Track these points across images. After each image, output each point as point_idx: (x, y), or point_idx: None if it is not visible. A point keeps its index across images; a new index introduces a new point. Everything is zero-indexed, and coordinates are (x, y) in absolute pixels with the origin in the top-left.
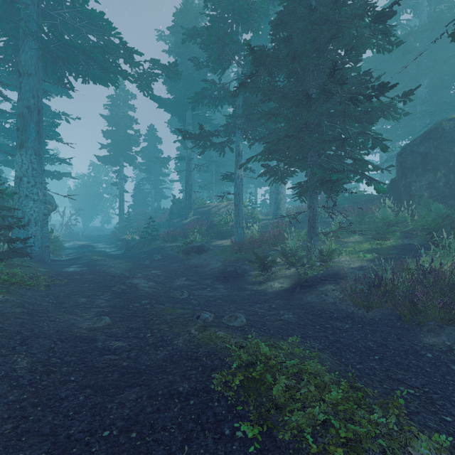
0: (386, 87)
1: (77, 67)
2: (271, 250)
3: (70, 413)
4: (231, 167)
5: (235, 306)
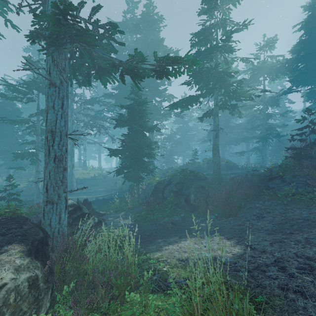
0: None
1: None
2: None
3: None
4: None
5: None
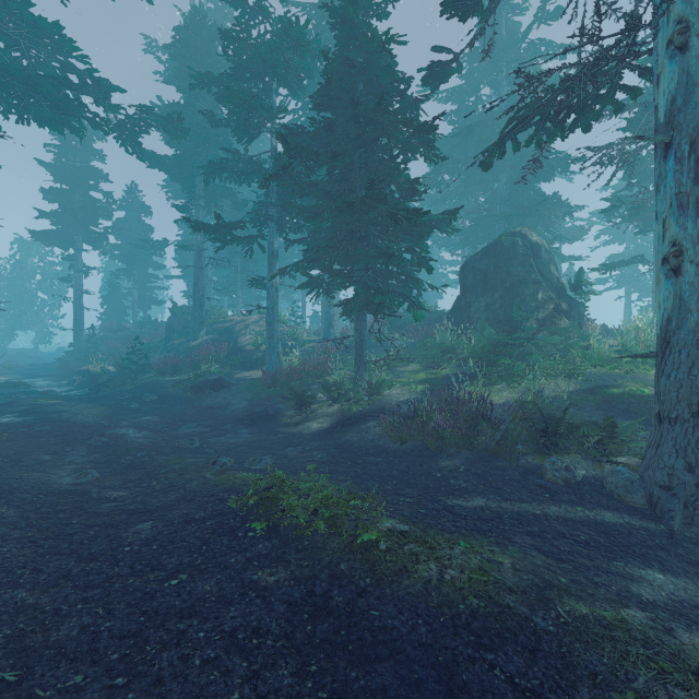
0: (419, 212)
1: (10, 99)
2: (315, 383)
3: (85, 542)
4: (266, 262)
5: (262, 451)
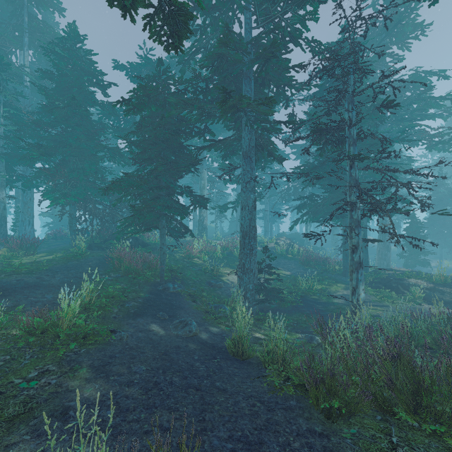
0: None
1: None
2: None
3: None
4: None
5: None
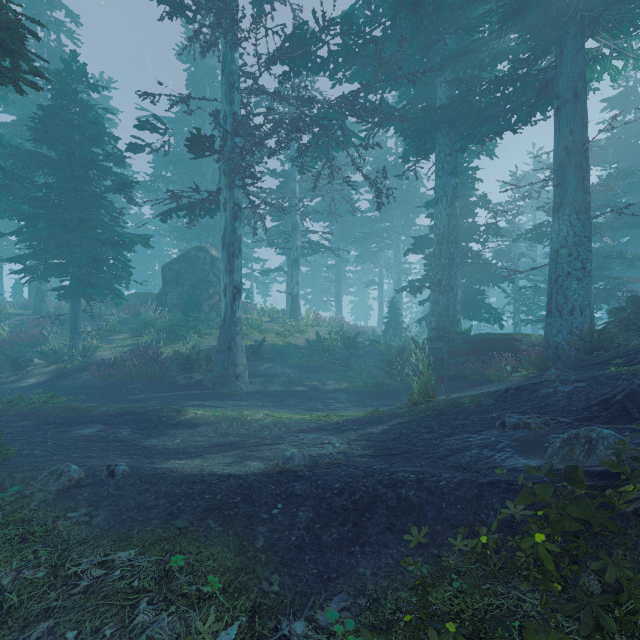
0: (118, 244)
1: None
2: (29, 352)
3: None
4: None
5: None
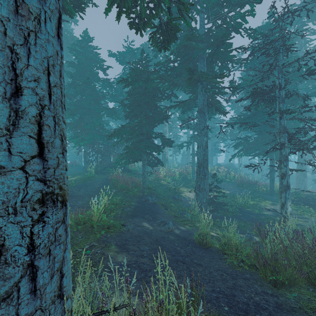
0: None
1: None
2: None
3: None
4: None
5: None
